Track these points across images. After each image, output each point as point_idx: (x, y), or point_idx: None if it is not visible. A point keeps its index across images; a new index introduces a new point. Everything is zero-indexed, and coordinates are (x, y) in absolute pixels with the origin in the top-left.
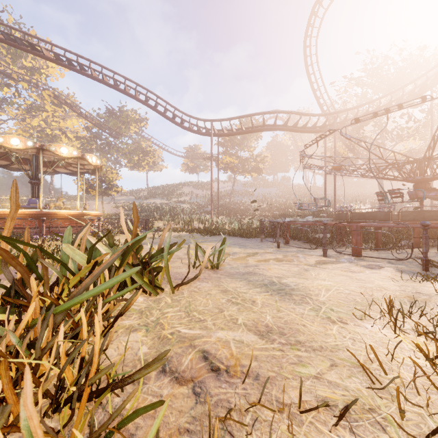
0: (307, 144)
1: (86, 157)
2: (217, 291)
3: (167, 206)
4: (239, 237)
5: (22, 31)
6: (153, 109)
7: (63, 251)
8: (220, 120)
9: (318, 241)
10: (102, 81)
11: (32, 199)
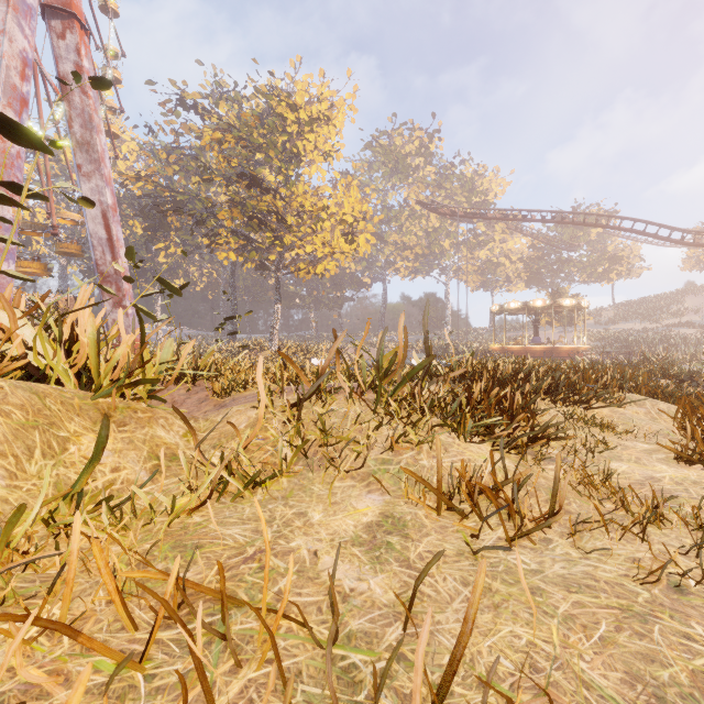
0: None
1: (580, 303)
2: None
3: (653, 333)
4: None
5: (519, 210)
6: (641, 234)
7: (648, 358)
8: None
9: None
10: (582, 224)
11: (535, 337)
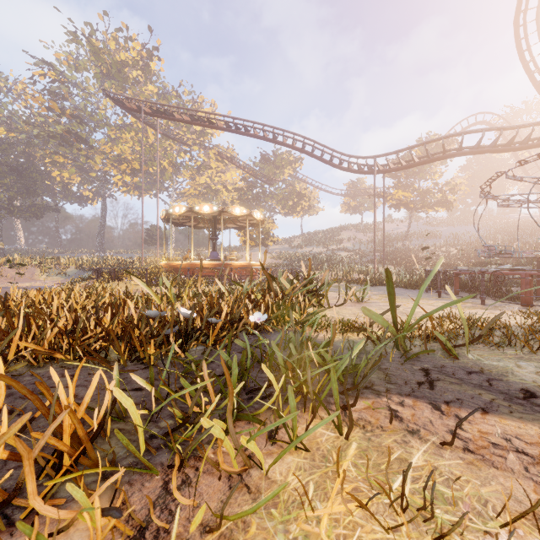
0: (486, 181)
1: (253, 213)
2: (356, 310)
3: (324, 255)
4: (403, 289)
5: (204, 112)
6: (310, 155)
7: (279, 281)
8: (385, 154)
9: (476, 289)
10: (262, 137)
11: (212, 252)
